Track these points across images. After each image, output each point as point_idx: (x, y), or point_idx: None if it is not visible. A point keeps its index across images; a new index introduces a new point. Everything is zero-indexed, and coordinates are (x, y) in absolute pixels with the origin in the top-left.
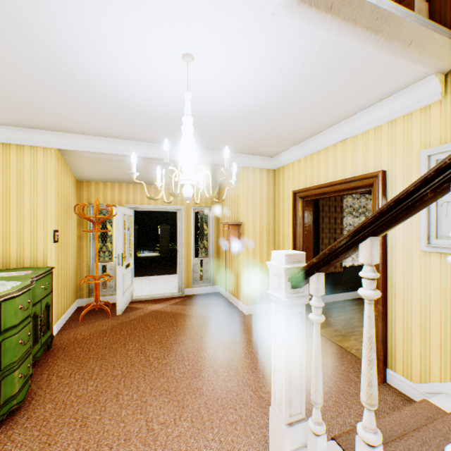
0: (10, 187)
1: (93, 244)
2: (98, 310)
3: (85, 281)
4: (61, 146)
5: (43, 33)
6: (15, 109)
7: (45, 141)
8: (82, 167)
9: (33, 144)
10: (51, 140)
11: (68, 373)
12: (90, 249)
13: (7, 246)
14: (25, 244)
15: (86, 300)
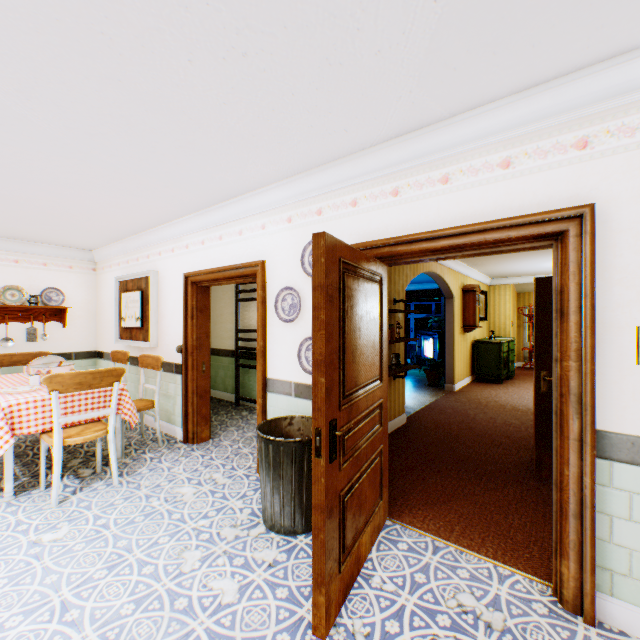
0: (494, 303)
1: (525, 330)
2: (529, 368)
3: (523, 349)
4: (516, 282)
5: (527, 267)
6: (503, 275)
7: (509, 281)
8: (521, 287)
9: (504, 283)
10: (511, 281)
11: (524, 377)
12: (523, 333)
13: (493, 327)
14: (500, 327)
15: (521, 363)
